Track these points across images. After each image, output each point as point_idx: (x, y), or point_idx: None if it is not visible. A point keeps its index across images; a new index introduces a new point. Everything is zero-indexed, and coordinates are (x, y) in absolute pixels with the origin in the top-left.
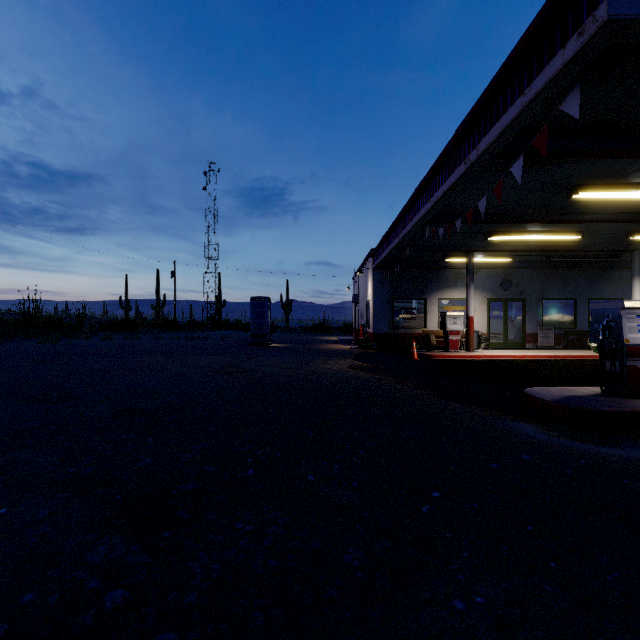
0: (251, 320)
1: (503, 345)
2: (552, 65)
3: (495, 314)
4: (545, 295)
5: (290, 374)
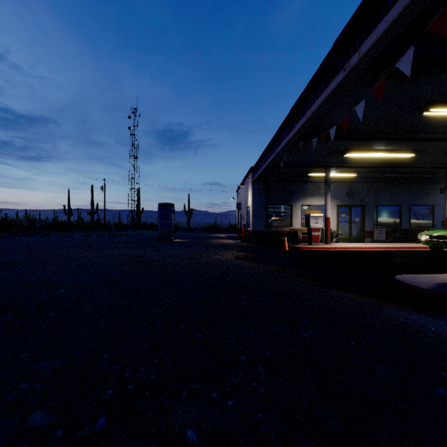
0: (159, 221)
1: (348, 239)
2: None
3: (343, 216)
4: (379, 202)
5: (186, 264)
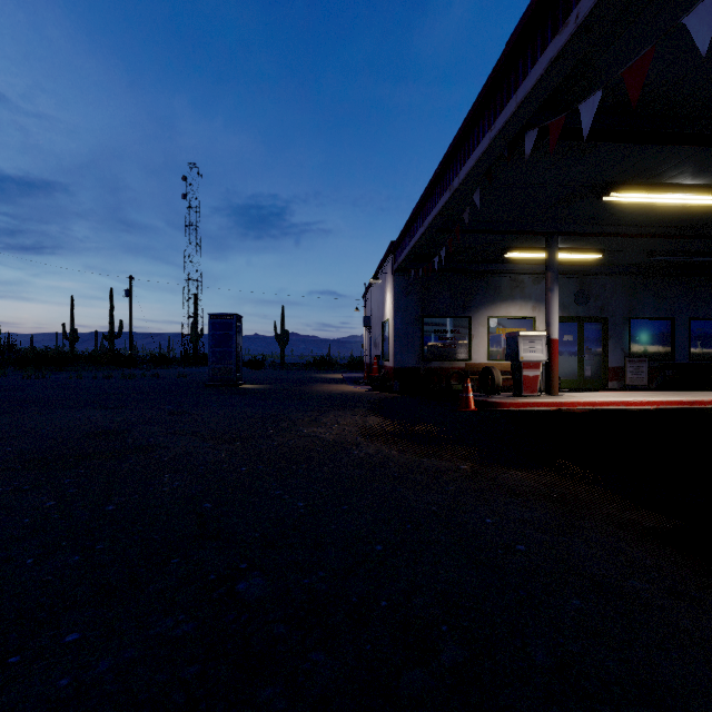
0: (210, 348)
1: (577, 384)
2: None
3: (566, 340)
4: (634, 313)
5: (219, 461)
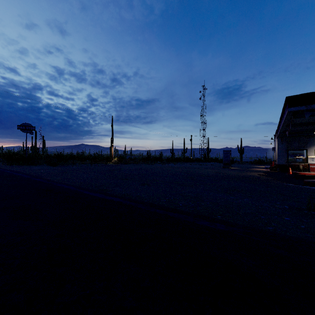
0: (223, 158)
1: None
2: (286, 112)
3: None
4: None
5: (236, 174)
